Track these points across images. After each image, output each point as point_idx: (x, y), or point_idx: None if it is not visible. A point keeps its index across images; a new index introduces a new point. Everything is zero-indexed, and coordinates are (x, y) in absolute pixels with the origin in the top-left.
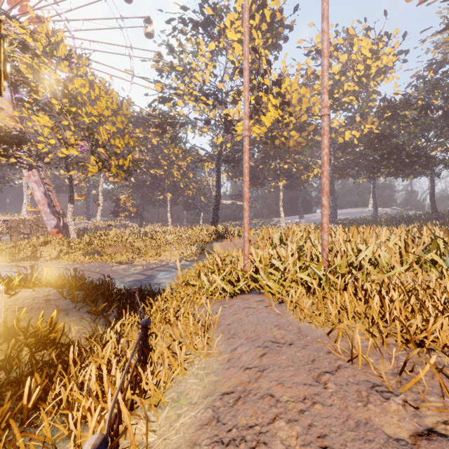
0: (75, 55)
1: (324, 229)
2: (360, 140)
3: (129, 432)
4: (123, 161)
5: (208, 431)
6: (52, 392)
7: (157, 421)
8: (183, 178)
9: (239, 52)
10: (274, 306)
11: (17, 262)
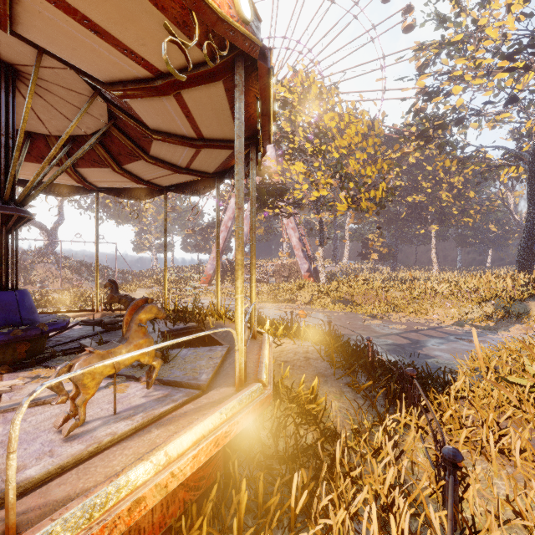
0: (325, 89)
1: None
2: None
3: None
4: (374, 192)
5: None
6: (320, 504)
7: None
8: (457, 201)
9: None
10: None
11: (280, 304)
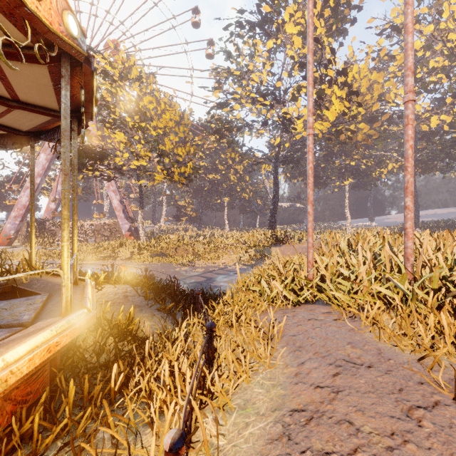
0: (144, 75)
1: (408, 235)
2: (453, 126)
3: (202, 432)
4: (184, 169)
5: (279, 448)
6: (133, 380)
7: (225, 425)
8: (239, 182)
9: (299, 45)
10: (345, 321)
11: (100, 261)
